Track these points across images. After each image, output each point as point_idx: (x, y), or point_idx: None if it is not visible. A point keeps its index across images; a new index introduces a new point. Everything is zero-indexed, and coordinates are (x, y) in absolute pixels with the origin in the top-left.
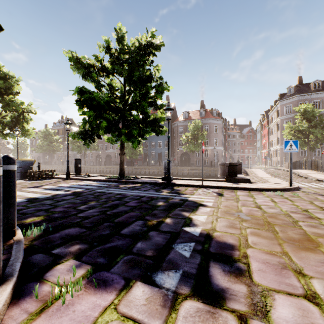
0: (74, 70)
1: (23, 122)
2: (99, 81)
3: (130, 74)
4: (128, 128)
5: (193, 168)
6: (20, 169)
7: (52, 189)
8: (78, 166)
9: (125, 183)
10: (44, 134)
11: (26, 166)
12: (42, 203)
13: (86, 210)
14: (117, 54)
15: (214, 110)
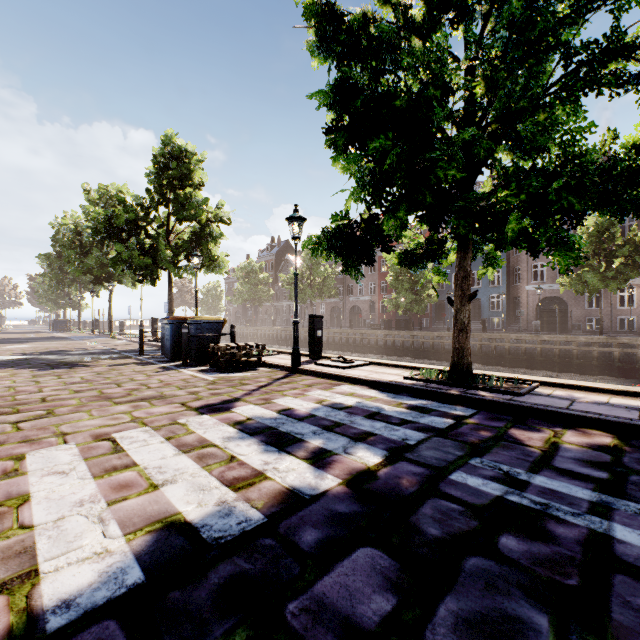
0: (315, 48)
1: (208, 242)
2: (399, 47)
3: None
4: (516, 195)
5: (596, 340)
6: (196, 341)
7: (264, 429)
8: (315, 336)
9: (508, 413)
10: (245, 272)
11: (207, 335)
12: None
13: None
14: None
15: None
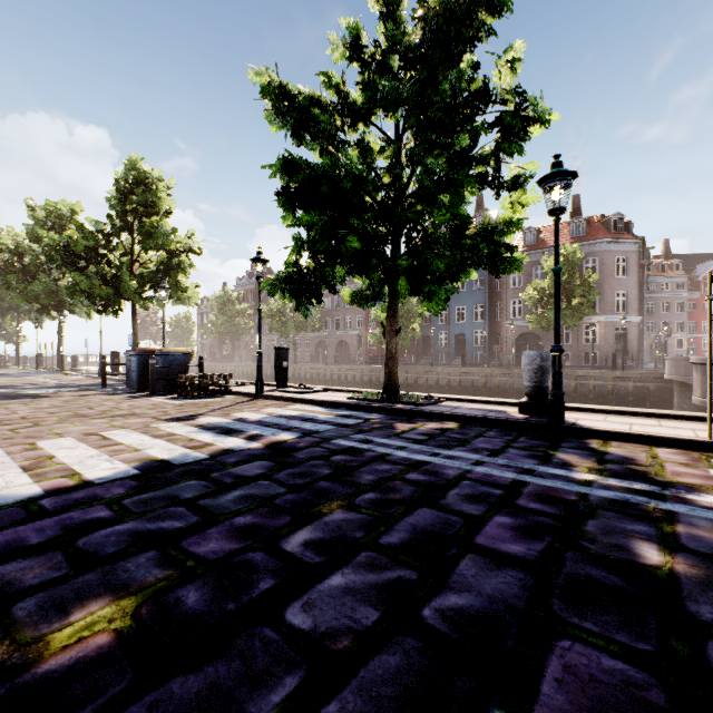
0: (272, 119)
1: (177, 273)
2: (334, 135)
3: (422, 97)
4: (414, 257)
5: None
6: (164, 372)
7: (219, 427)
8: (281, 366)
9: (406, 416)
10: (220, 302)
11: (175, 366)
12: (171, 491)
13: (316, 567)
14: (380, 56)
15: (616, 216)
